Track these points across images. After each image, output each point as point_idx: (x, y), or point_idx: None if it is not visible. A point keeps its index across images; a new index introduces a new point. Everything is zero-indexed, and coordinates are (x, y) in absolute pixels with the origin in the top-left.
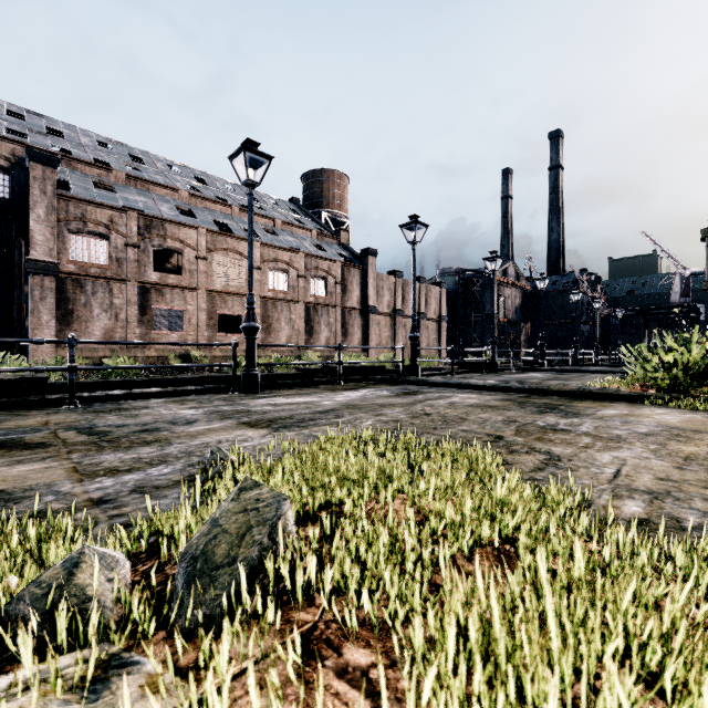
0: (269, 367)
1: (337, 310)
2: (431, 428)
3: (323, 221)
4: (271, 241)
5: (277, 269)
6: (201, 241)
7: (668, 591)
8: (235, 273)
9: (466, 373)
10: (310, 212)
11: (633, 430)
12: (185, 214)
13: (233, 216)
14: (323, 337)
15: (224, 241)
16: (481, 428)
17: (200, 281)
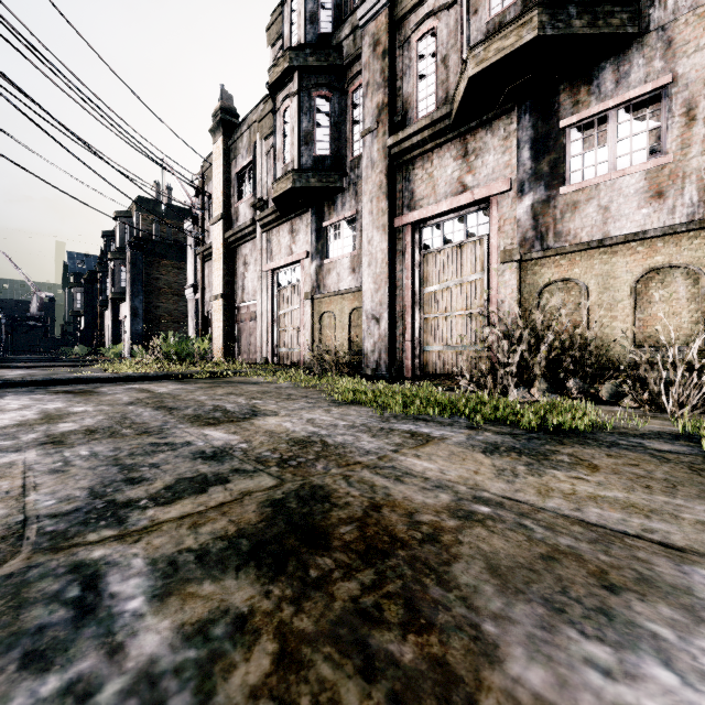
0: None
1: None
2: None
3: None
4: None
5: None
6: None
7: None
8: None
9: None
10: None
11: None
12: None
13: None
14: None
15: None
16: None
17: None
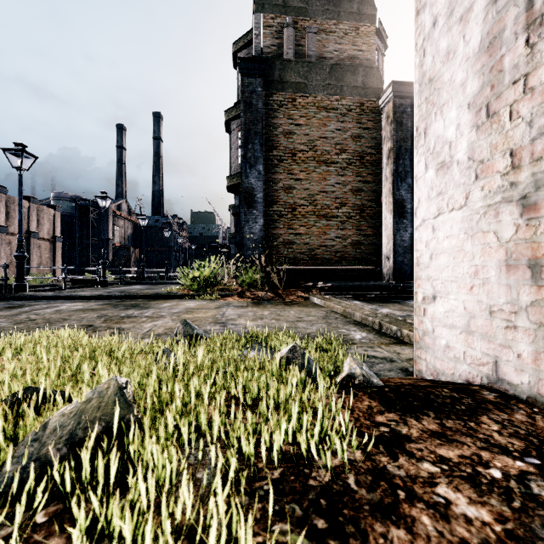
0: None
1: None
2: (35, 328)
3: None
4: None
5: None
6: None
7: None
8: None
9: (79, 288)
10: None
11: (171, 312)
12: None
13: None
14: None
15: None
16: (79, 322)
17: None
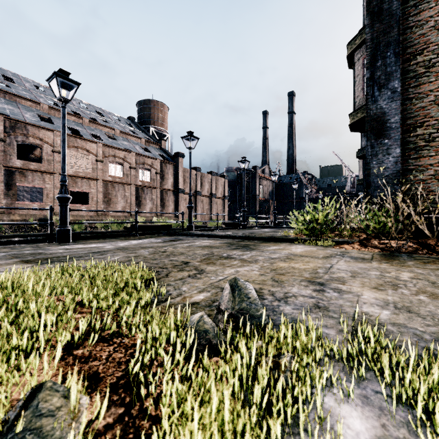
0: (105, 227)
1: (158, 190)
2: (153, 259)
3: (151, 133)
4: (111, 144)
5: (115, 162)
6: (57, 140)
7: (120, 340)
8: (83, 164)
9: (227, 229)
10: (142, 127)
11: (269, 257)
12: (46, 120)
13: (84, 125)
14: (148, 208)
15: (75, 141)
16: (184, 258)
17: (56, 168)
